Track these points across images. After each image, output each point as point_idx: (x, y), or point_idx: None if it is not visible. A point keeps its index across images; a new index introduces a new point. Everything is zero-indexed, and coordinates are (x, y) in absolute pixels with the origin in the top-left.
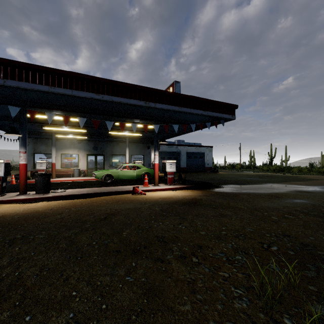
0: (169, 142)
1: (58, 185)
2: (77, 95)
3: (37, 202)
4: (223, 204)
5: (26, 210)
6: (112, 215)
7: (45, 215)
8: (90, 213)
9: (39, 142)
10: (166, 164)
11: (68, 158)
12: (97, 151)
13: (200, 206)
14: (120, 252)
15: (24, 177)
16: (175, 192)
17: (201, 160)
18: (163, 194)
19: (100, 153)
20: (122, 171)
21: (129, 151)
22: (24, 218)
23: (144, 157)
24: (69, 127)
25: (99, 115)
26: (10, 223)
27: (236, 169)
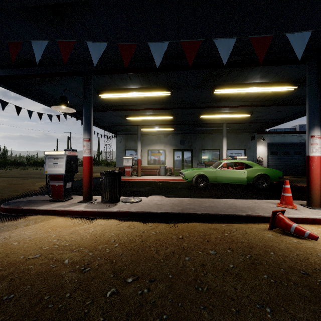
0: (283, 129)
1: (141, 185)
2: None
3: (94, 220)
4: None
5: (50, 251)
6: None
7: None
8: None
9: (129, 138)
10: None
11: (154, 154)
12: (185, 146)
13: None
14: None
15: (87, 177)
16: None
17: None
18: None
19: (188, 148)
20: (221, 171)
21: None
22: None
23: (244, 152)
24: (152, 115)
25: (192, 69)
26: None
27: None
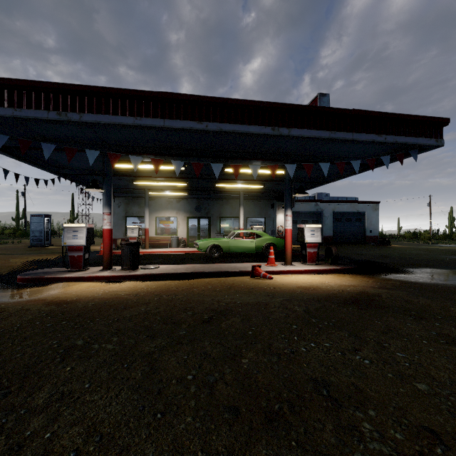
0: (304, 197)
1: (152, 257)
2: (171, 127)
3: (122, 282)
4: (432, 310)
5: (106, 293)
6: (221, 315)
7: (127, 304)
8: (188, 306)
9: (132, 202)
10: (305, 231)
11: (164, 223)
12: (201, 213)
13: (383, 310)
14: (239, 413)
15: (108, 247)
16: (322, 277)
17: (359, 225)
18: (302, 280)
19: (205, 215)
20: (234, 241)
21: (244, 212)
22: (98, 307)
23: (265, 221)
24: (164, 180)
25: (203, 157)
26: (80, 313)
27: (423, 241)
